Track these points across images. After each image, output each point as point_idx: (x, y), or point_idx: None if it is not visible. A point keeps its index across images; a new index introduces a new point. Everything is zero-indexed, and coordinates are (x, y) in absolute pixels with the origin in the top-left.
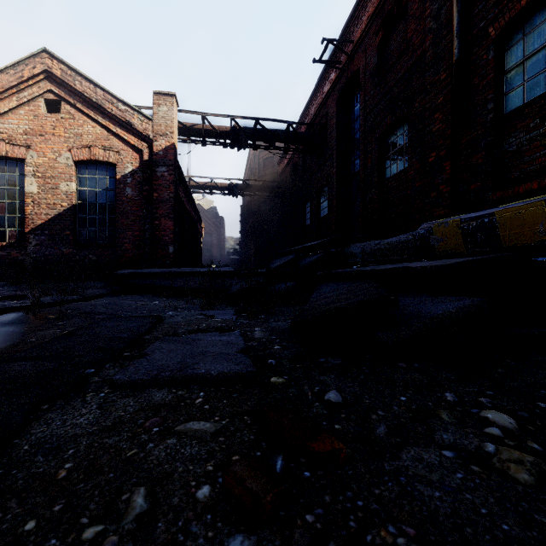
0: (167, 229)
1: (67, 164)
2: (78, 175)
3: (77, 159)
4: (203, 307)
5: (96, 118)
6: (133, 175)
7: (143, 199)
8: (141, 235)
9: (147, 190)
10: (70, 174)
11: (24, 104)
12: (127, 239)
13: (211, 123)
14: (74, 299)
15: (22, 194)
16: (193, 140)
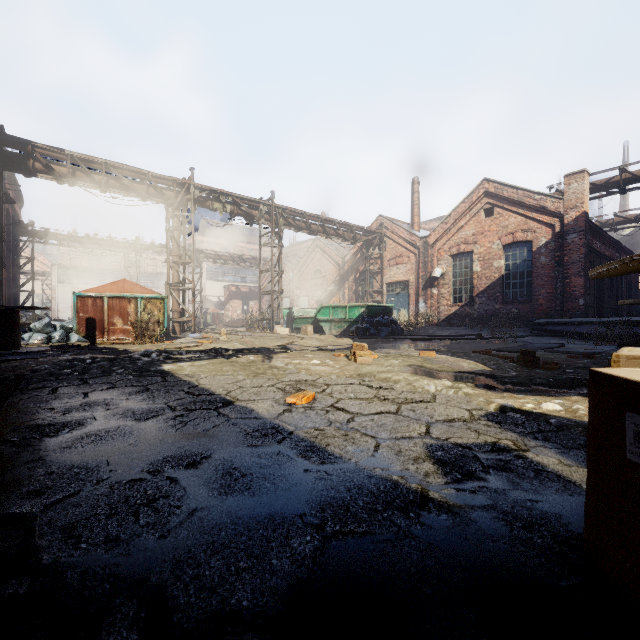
0: (577, 285)
1: (498, 248)
2: (505, 254)
3: (504, 244)
4: (596, 344)
5: (517, 211)
6: (546, 246)
7: (555, 263)
8: (552, 292)
9: (558, 256)
10: (499, 255)
11: (472, 217)
12: (541, 296)
13: (630, 172)
14: (511, 336)
15: (471, 272)
16: (608, 194)
